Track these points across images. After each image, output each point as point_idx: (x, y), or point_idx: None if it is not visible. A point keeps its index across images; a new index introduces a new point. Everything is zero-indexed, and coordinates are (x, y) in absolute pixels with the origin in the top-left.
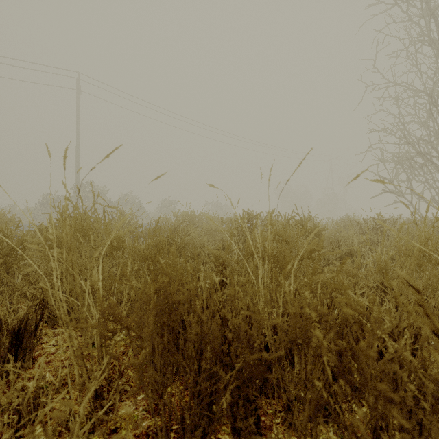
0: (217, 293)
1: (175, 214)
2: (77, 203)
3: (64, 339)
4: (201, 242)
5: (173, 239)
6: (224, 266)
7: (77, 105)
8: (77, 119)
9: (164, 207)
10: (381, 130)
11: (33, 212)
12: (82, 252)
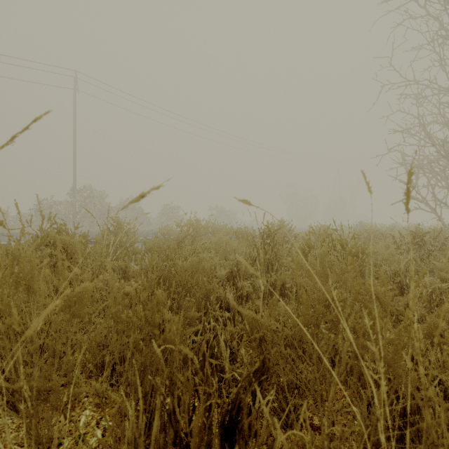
0: (254, 385)
1: (179, 223)
2: (74, 208)
3: (3, 446)
4: (211, 264)
5: (177, 270)
6: (266, 339)
7: (75, 105)
8: (74, 119)
9: (166, 213)
10: (402, 131)
11: (28, 218)
12: (26, 313)
